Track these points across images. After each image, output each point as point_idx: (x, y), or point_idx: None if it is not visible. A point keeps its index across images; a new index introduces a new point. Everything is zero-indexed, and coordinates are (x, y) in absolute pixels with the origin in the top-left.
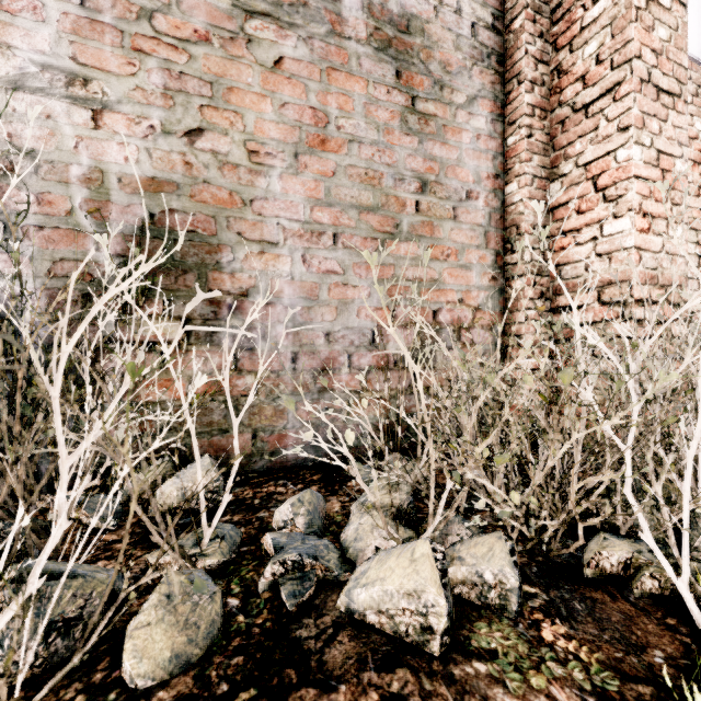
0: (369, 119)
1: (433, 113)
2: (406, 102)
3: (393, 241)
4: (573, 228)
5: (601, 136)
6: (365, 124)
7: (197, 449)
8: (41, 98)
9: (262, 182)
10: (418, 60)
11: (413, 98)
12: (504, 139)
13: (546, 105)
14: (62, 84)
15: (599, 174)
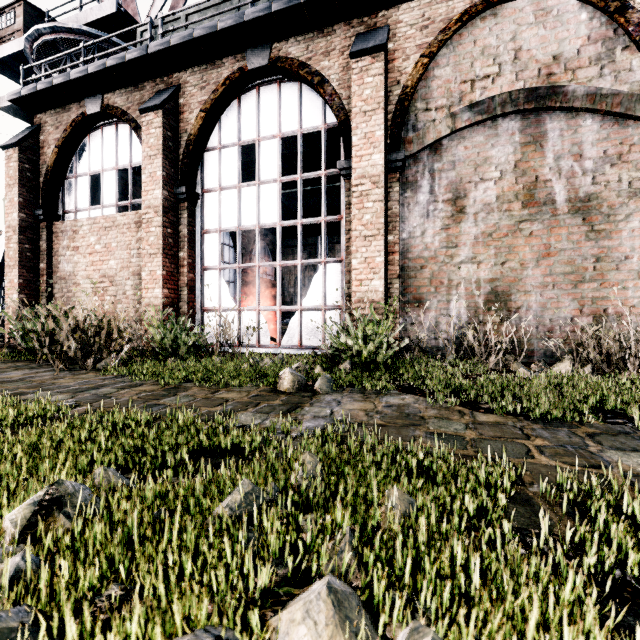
0: (569, 241)
1: (603, 228)
2: (588, 229)
3: (581, 283)
4: None
5: None
6: (567, 243)
7: (516, 345)
8: (465, 264)
9: (525, 272)
10: (595, 210)
11: (591, 226)
12: None
13: None
14: (470, 260)
15: None
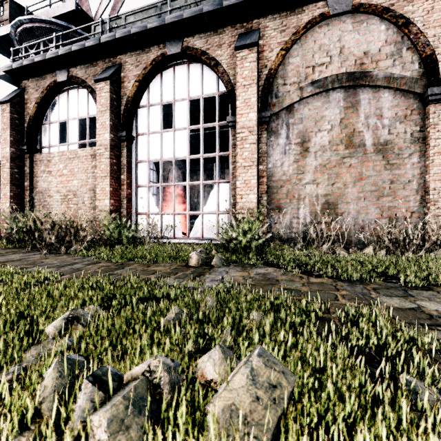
0: (374, 170)
1: (395, 162)
2: (386, 162)
3: (381, 197)
4: None
5: None
6: (372, 171)
7: (340, 236)
8: (309, 185)
9: (346, 190)
10: (390, 151)
11: (388, 161)
12: (425, 162)
13: (440, 151)
14: (312, 182)
15: None
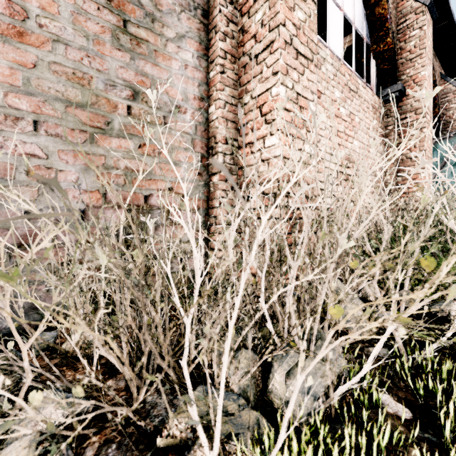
0: (77, 27)
1: (144, 38)
2: (118, 22)
3: (104, 135)
4: (250, 141)
5: (264, 77)
6: (72, 29)
7: None
8: None
9: None
10: None
11: (125, 21)
12: (208, 73)
13: (235, 53)
14: None
15: (263, 104)
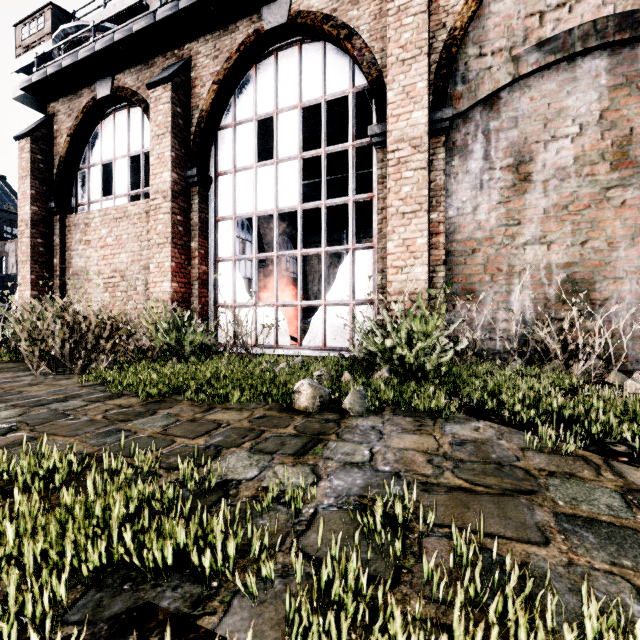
0: None
1: None
2: None
3: None
4: None
5: None
6: None
7: (611, 348)
8: (531, 246)
9: (614, 254)
10: None
11: None
12: None
13: None
14: (537, 240)
15: None
